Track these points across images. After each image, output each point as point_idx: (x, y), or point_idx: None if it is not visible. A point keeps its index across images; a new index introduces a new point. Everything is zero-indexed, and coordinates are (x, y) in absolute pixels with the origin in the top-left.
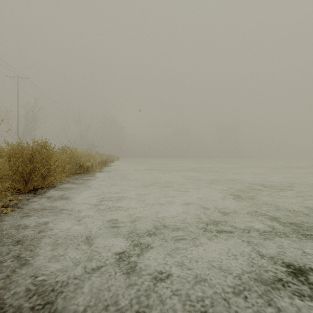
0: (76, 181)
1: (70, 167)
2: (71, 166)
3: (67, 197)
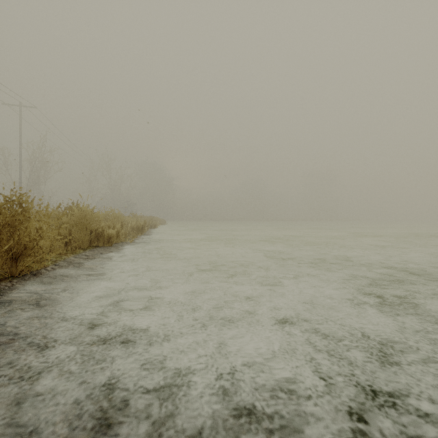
0: (84, 262)
1: (79, 238)
2: (82, 235)
3: (48, 299)
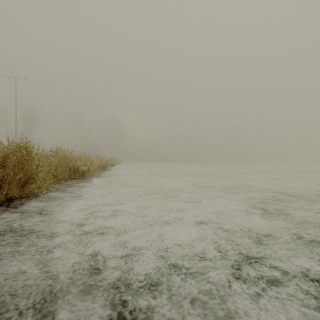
0: (67, 188)
1: (62, 172)
2: (64, 171)
3: (47, 211)
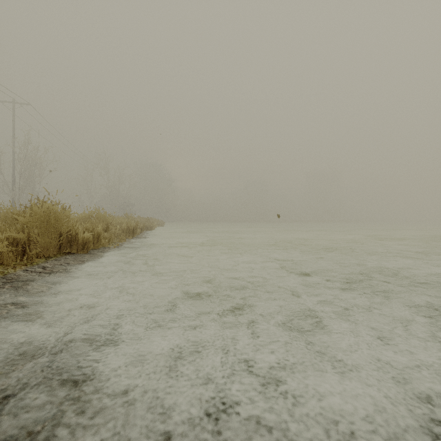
0: (31, 278)
1: (43, 243)
2: (45, 240)
3: None
